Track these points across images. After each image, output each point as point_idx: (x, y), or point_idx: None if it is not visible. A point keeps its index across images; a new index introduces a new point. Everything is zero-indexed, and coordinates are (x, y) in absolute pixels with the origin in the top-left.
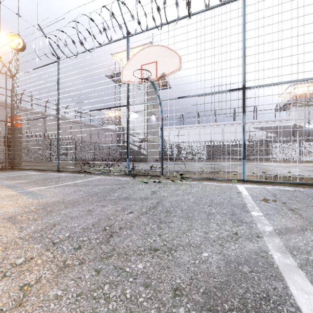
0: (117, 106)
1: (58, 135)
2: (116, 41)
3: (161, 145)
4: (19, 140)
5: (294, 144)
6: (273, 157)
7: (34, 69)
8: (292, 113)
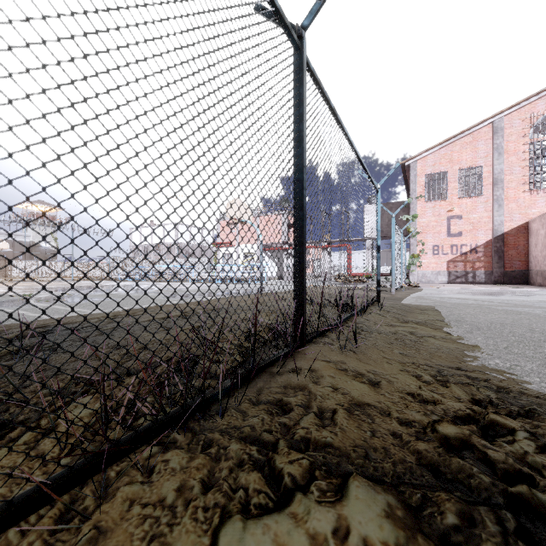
0: None
1: None
2: None
3: None
4: None
5: (33, 262)
6: (12, 274)
7: None
8: (30, 229)
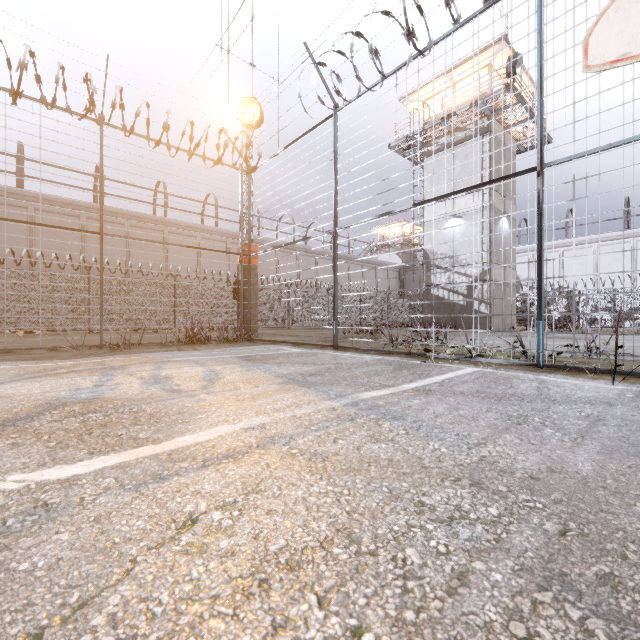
0: (499, 178)
1: (336, 270)
2: (497, 1)
3: None
4: (254, 289)
5: None
6: None
7: (287, 147)
8: None
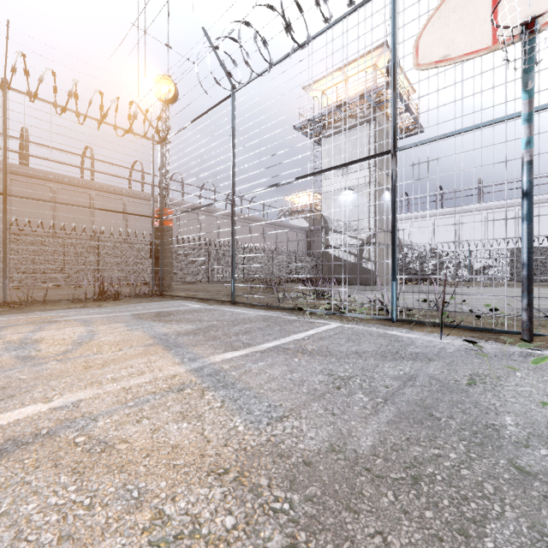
0: (363, 158)
1: (234, 234)
2: (361, 6)
3: (527, 243)
4: (170, 248)
5: None
6: None
7: (193, 121)
8: None
